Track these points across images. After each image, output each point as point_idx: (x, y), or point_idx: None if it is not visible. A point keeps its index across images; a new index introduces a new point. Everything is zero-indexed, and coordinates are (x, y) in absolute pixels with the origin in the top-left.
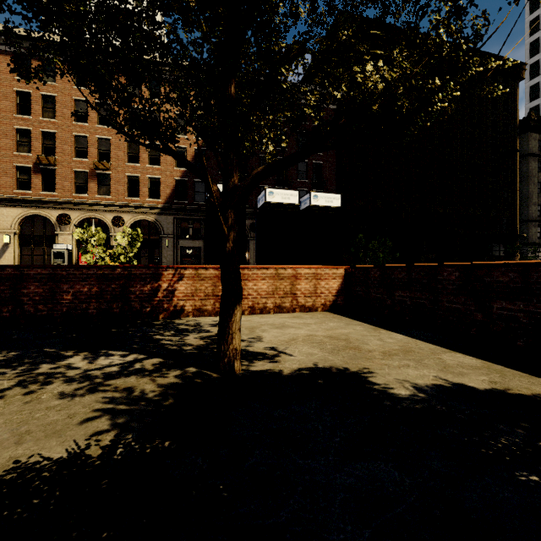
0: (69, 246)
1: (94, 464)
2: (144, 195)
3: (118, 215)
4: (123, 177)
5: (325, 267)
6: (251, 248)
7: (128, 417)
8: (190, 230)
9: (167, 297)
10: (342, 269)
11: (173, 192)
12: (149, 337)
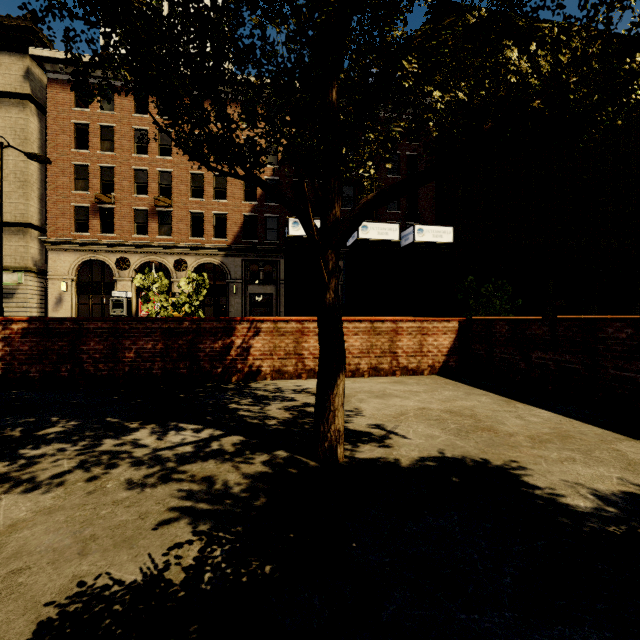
0: (128, 294)
1: (177, 596)
2: (209, 234)
3: (181, 257)
4: (186, 215)
5: (432, 319)
6: None
7: (212, 522)
8: (261, 274)
9: (241, 356)
10: (455, 321)
11: (241, 230)
12: (223, 406)
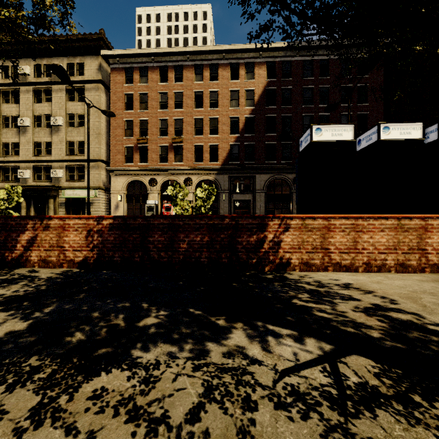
0: (156, 201)
1: None
2: (207, 160)
3: (188, 176)
4: (191, 147)
5: None
6: (294, 200)
7: None
8: (241, 186)
9: (273, 249)
10: None
11: (228, 155)
12: (288, 302)
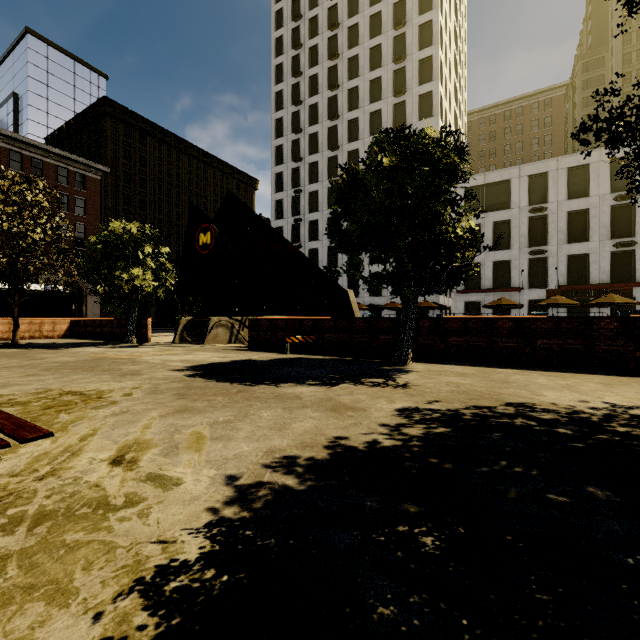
0: None
1: None
2: None
3: None
4: None
5: (59, 319)
6: None
7: None
8: None
9: None
10: (70, 320)
11: None
12: None
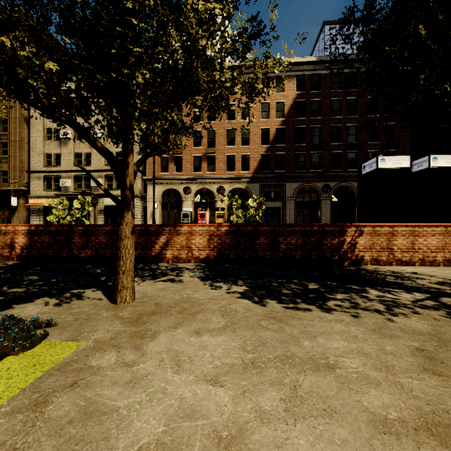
0: (191, 209)
1: None
2: (238, 169)
3: (220, 185)
4: (224, 157)
5: None
6: (323, 207)
7: None
8: (272, 193)
9: (350, 249)
10: None
11: (259, 164)
12: (383, 280)
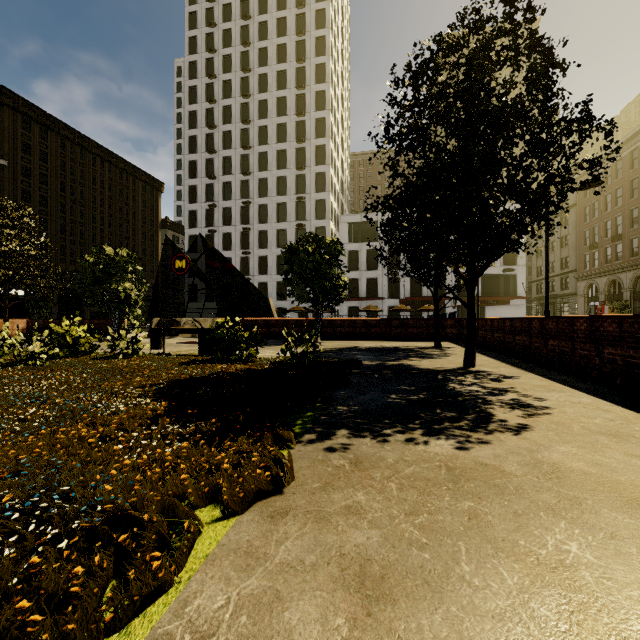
0: None
1: None
2: None
3: None
4: None
5: (17, 319)
6: None
7: None
8: None
9: None
10: (26, 320)
11: None
12: None
